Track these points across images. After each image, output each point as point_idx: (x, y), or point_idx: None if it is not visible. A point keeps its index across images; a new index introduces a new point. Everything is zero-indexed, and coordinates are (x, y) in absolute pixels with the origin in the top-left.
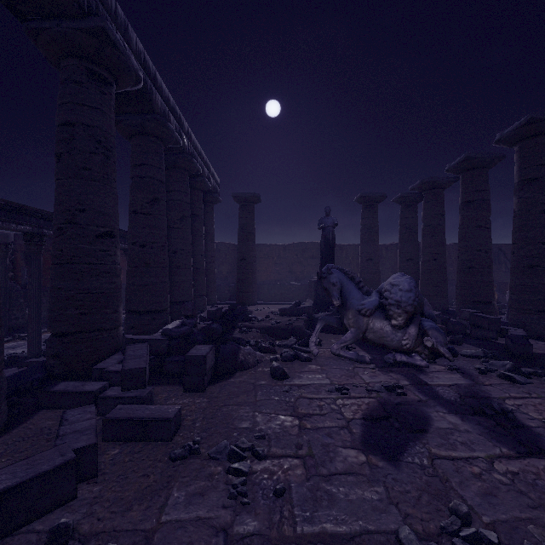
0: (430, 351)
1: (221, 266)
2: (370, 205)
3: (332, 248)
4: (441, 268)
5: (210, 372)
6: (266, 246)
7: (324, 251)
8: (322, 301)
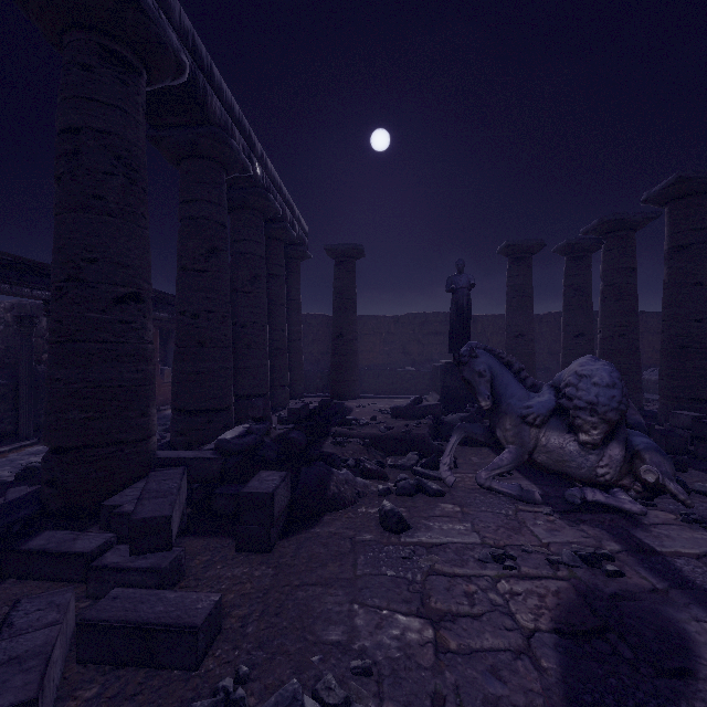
0: (645, 486)
1: (312, 345)
2: (520, 258)
3: (467, 319)
4: (632, 348)
5: (282, 516)
6: (372, 318)
7: (456, 324)
8: (452, 396)
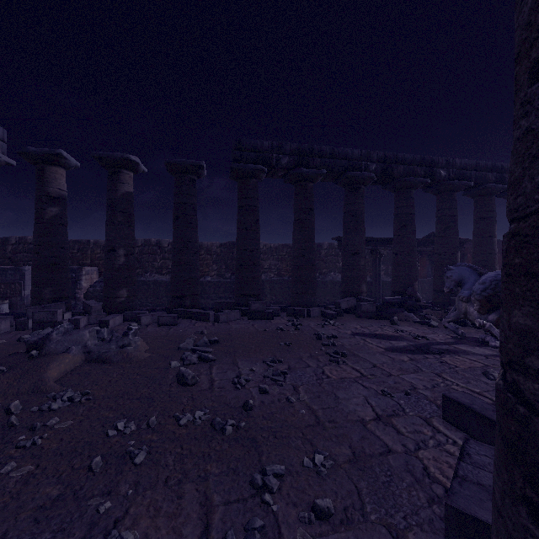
0: None
1: None
2: None
3: None
4: None
5: (370, 314)
6: None
7: None
8: None
